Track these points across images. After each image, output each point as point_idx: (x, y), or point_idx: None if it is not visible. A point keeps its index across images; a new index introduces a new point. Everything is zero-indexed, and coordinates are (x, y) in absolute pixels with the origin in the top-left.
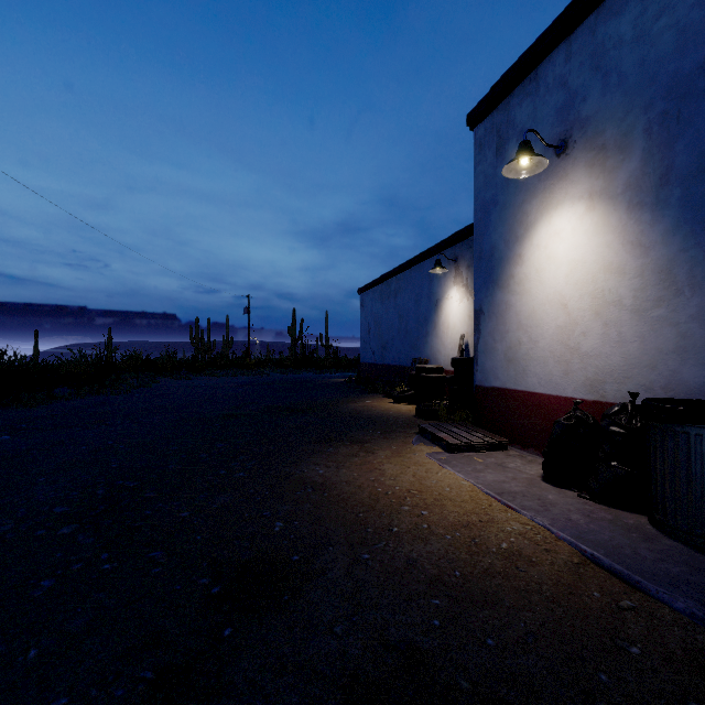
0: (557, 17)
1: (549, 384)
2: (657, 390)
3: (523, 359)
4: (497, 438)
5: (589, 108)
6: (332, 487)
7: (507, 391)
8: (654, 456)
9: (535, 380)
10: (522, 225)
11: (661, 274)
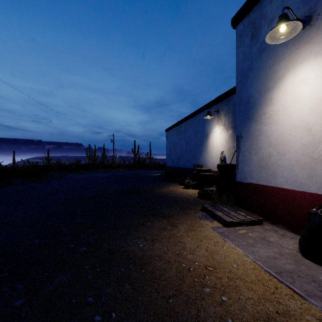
0: None
1: (294, 183)
2: None
3: (273, 166)
4: (255, 217)
5: None
6: (147, 262)
7: (260, 186)
8: None
9: (283, 180)
10: (272, 79)
11: None
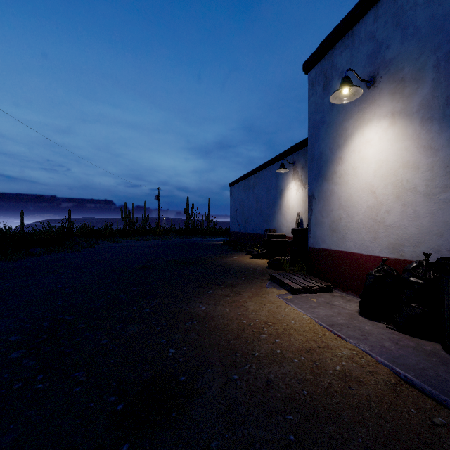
0: None
1: (361, 247)
2: (443, 251)
3: (343, 229)
4: (325, 284)
5: (392, 53)
6: (211, 320)
7: (331, 251)
8: (448, 301)
9: (352, 244)
10: (342, 137)
11: (447, 168)
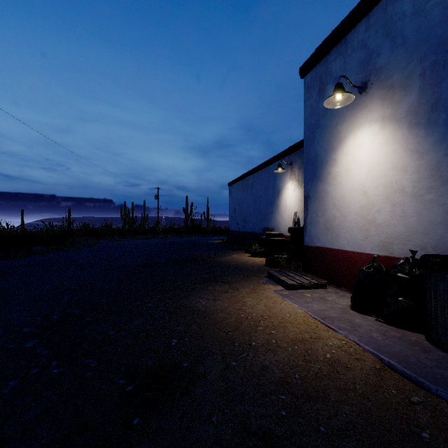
0: (360, 1)
1: (354, 245)
2: (429, 249)
3: (337, 228)
4: (319, 280)
5: (382, 61)
6: (210, 313)
7: (326, 249)
8: (430, 294)
9: (345, 242)
10: (336, 139)
11: (432, 171)
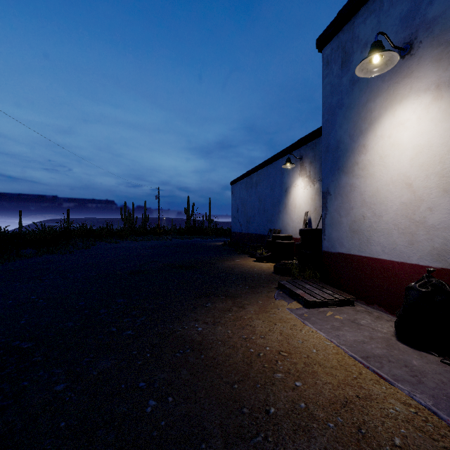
0: None
1: (393, 252)
2: None
3: (367, 231)
4: (345, 296)
5: (436, 9)
6: (208, 347)
7: (351, 256)
8: None
9: (379, 248)
10: (366, 120)
11: None
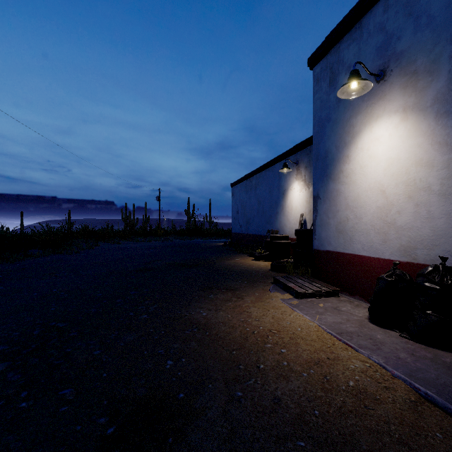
0: None
1: (370, 249)
2: None
3: (350, 231)
4: (331, 288)
5: (403, 44)
6: (212, 327)
7: (337, 254)
8: None
9: (360, 246)
10: (349, 134)
11: None
